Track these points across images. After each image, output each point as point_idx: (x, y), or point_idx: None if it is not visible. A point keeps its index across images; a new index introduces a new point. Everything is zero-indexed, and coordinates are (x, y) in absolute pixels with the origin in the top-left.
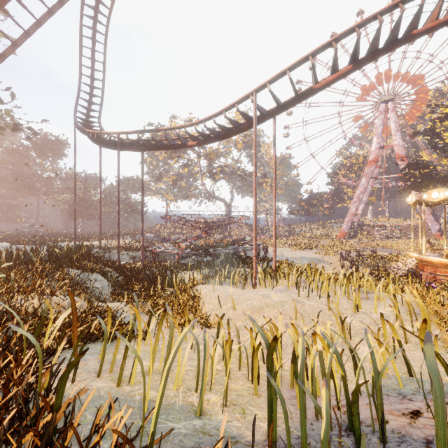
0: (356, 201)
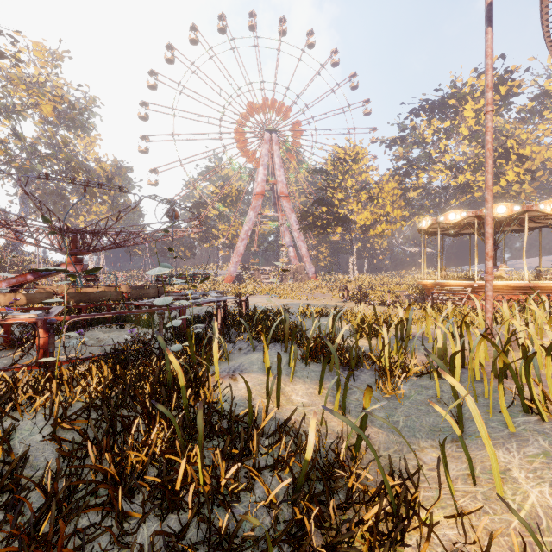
0: (245, 238)
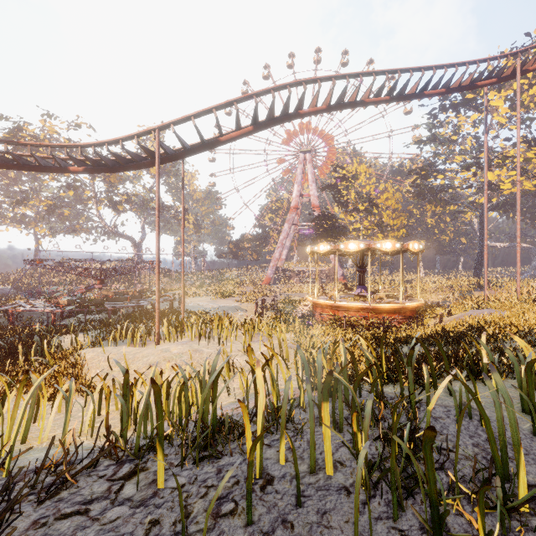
0: (280, 246)
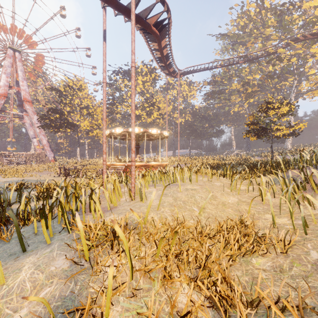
0: None
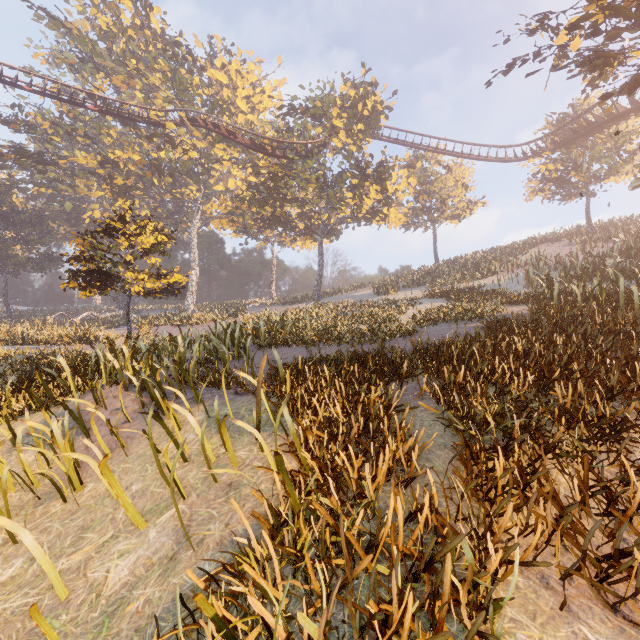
0: None
